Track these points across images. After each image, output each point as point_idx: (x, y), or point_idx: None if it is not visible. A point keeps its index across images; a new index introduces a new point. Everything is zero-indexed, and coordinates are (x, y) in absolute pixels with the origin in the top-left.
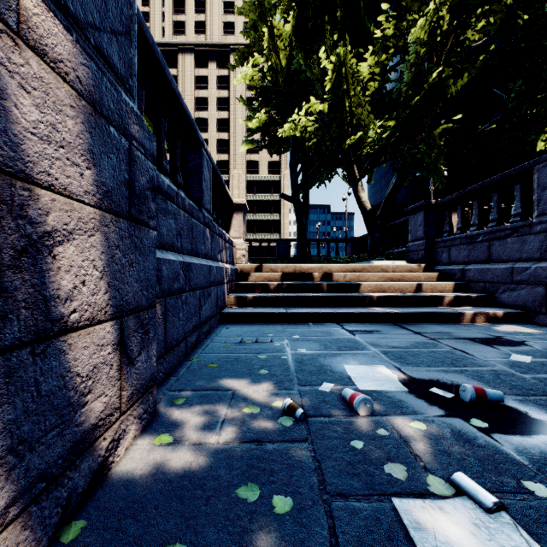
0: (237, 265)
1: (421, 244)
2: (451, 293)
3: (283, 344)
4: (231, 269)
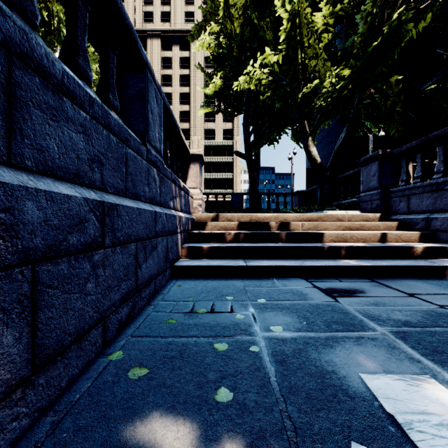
0: (193, 214)
1: (376, 194)
2: (419, 243)
3: (248, 317)
4: (186, 218)
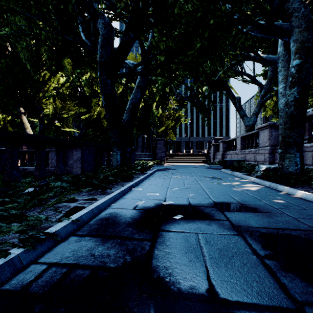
0: None
1: None
2: None
3: None
4: None
